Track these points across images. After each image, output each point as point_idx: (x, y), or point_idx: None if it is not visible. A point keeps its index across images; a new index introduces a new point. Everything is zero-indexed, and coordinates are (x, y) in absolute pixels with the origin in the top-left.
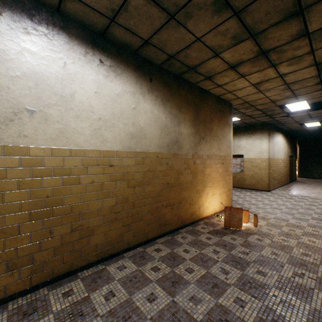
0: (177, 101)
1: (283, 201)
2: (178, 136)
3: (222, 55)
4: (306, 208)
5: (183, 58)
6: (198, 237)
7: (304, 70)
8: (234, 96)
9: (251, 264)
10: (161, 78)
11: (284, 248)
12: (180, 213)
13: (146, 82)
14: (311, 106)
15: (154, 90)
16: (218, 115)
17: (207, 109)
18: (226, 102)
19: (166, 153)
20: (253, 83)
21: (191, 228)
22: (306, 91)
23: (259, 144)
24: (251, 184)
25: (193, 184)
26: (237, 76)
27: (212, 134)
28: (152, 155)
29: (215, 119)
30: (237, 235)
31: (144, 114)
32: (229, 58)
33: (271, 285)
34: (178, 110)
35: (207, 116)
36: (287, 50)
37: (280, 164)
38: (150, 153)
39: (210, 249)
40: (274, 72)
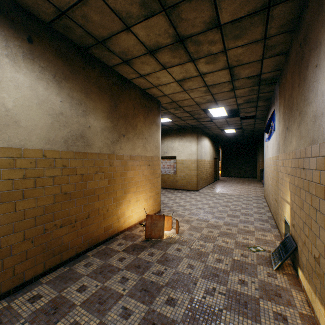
0: (83, 83)
1: (207, 200)
2: (85, 129)
3: (135, 30)
4: (224, 205)
5: (83, 20)
6: (109, 259)
7: (220, 73)
8: (161, 92)
9: (163, 289)
10: (52, 43)
11: (201, 256)
12: (89, 230)
13: (20, 41)
14: (228, 114)
15: (37, 57)
16: (143, 111)
17: (129, 102)
18: (154, 99)
19: (63, 152)
20: (177, 79)
21: (104, 247)
22: (223, 97)
23: (190, 146)
24: (183, 185)
25: (109, 191)
26: (159, 66)
27: (136, 132)
28: (34, 153)
29: (140, 115)
30: (157, 247)
31: (14, 89)
32: (145, 37)
33: (180, 318)
34: (85, 96)
35: (129, 110)
36: (203, 43)
37: (207, 165)
38: (29, 150)
39: (118, 277)
40: (195, 69)
